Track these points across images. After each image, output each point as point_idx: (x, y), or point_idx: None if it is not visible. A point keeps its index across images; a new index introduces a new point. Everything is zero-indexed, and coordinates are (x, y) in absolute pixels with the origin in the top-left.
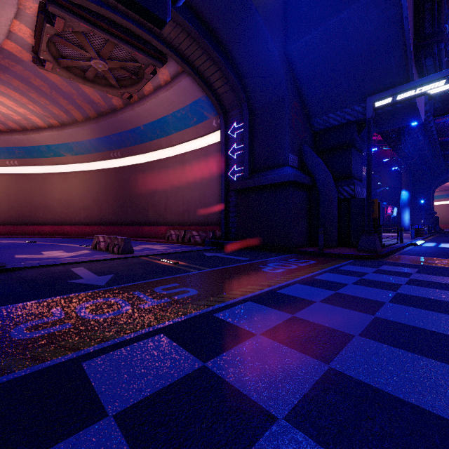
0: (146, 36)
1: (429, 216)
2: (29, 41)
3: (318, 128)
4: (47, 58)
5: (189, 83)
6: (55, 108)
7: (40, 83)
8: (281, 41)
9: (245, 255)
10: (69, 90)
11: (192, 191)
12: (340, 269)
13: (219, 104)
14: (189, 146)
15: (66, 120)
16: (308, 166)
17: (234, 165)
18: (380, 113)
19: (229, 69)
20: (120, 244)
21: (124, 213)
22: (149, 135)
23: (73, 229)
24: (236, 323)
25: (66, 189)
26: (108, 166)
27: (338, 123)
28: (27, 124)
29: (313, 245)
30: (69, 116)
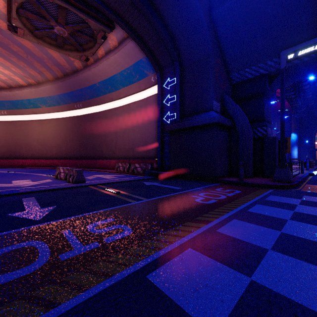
0: (96, 5)
1: (312, 152)
2: (4, 12)
3: (235, 81)
4: (18, 25)
5: (132, 47)
6: (32, 70)
7: (18, 49)
8: (207, 7)
9: (178, 184)
10: (40, 55)
11: (135, 133)
12: (267, 200)
13: (156, 63)
14: (133, 98)
15: (40, 79)
16: (228, 111)
17: (168, 111)
18: (289, 66)
19: (164, 32)
20: (74, 175)
21: (85, 150)
22: (103, 90)
23: (47, 161)
24: (178, 300)
25: (43, 132)
26: (73, 115)
27: (253, 76)
28: (12, 83)
29: (232, 175)
30: (43, 76)
